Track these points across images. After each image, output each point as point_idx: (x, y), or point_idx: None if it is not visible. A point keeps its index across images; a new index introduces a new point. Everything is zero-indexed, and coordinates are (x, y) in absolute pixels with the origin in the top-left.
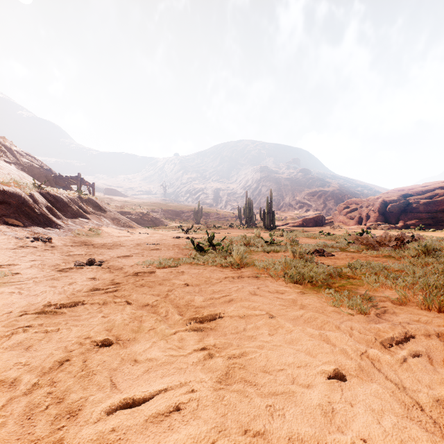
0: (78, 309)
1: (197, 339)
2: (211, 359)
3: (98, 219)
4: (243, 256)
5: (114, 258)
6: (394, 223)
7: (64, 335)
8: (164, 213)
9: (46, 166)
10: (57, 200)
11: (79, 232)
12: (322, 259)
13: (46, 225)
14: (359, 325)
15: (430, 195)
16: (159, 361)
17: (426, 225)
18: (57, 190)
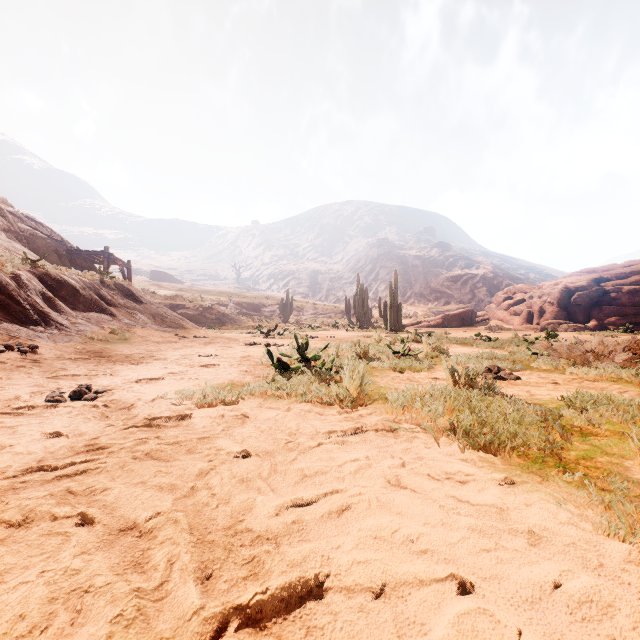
0: None
1: None
2: None
3: (130, 315)
4: (361, 383)
5: (130, 383)
6: (582, 322)
7: None
8: (236, 307)
9: (58, 237)
10: (62, 285)
11: (93, 335)
12: (503, 385)
13: (38, 324)
14: None
15: (637, 279)
16: None
17: (632, 324)
18: (66, 270)
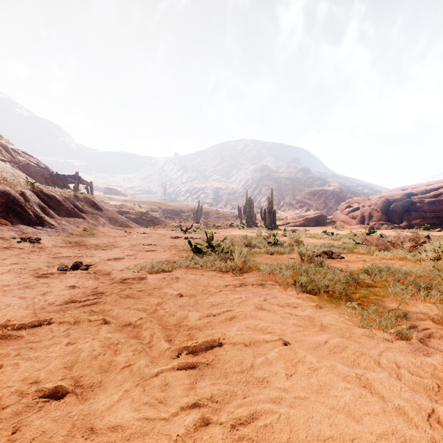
0: (40, 331)
1: (187, 384)
2: (205, 429)
3: (95, 218)
4: (245, 259)
5: (104, 261)
6: (397, 223)
7: (5, 377)
8: (163, 212)
9: (43, 165)
10: (51, 198)
11: (73, 231)
12: (332, 262)
13: (38, 224)
14: (406, 360)
15: (434, 194)
16: (126, 431)
17: (430, 224)
18: (52, 188)
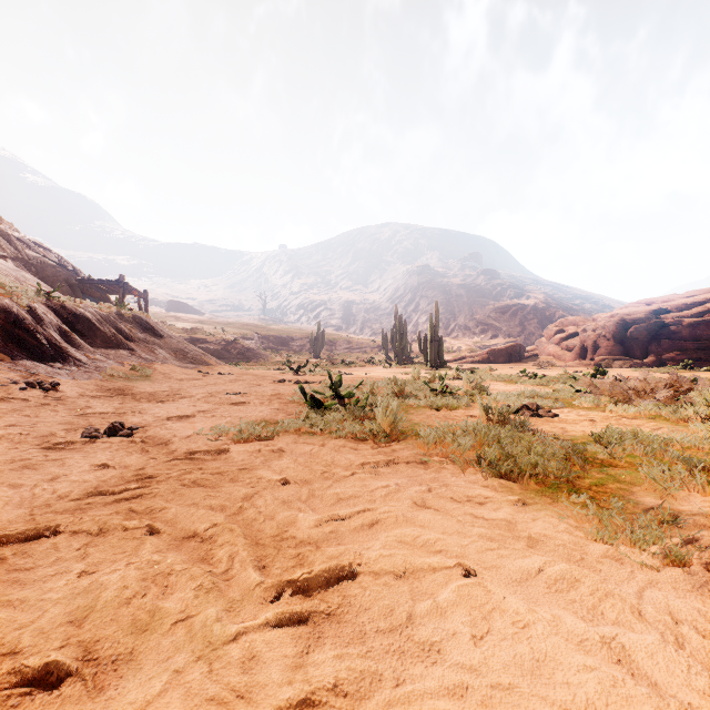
0: (36, 549)
1: (291, 657)
2: None
3: (150, 350)
4: (395, 419)
5: (161, 421)
6: (640, 357)
7: None
8: (262, 340)
9: (68, 264)
10: (78, 318)
11: (113, 372)
12: (539, 422)
13: (56, 360)
14: (688, 606)
15: (699, 310)
16: None
17: (693, 360)
18: (80, 302)
